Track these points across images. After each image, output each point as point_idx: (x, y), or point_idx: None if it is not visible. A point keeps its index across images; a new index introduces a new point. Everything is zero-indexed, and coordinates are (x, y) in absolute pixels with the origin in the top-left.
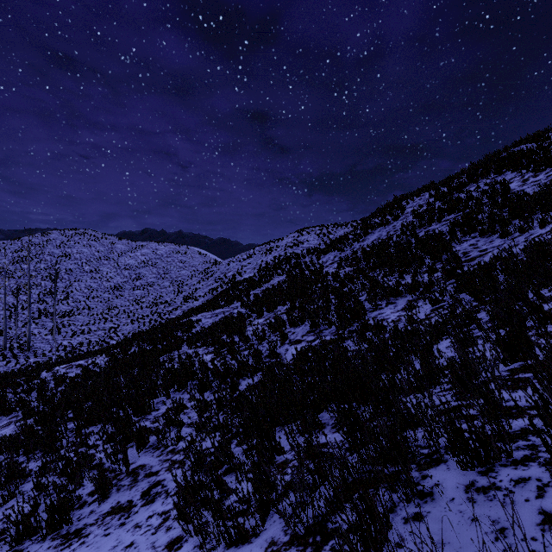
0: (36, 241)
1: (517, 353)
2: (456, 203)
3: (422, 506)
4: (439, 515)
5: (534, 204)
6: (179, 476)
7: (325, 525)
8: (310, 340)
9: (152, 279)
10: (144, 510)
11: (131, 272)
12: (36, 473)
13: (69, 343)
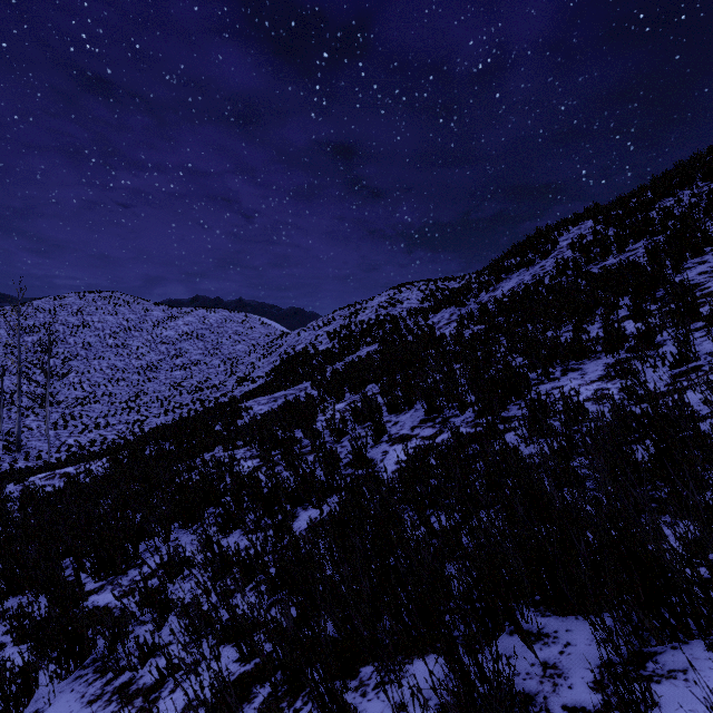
0: (46, 306)
1: None
2: (646, 224)
3: None
4: None
5: None
6: None
7: None
8: (426, 435)
9: (197, 355)
10: None
11: (170, 347)
12: None
13: (76, 442)
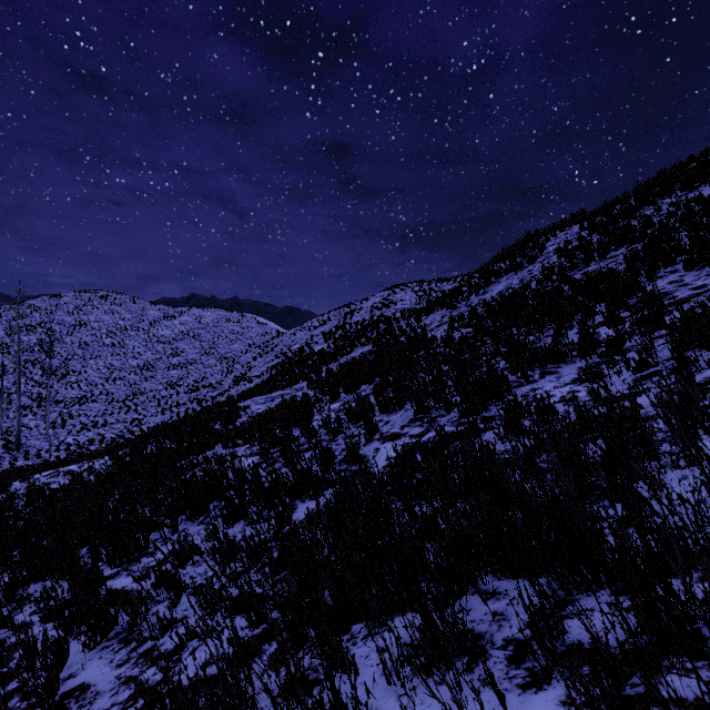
0: (43, 305)
1: None
2: (627, 232)
3: None
4: None
5: None
6: None
7: None
8: (415, 433)
9: (193, 355)
10: None
11: (166, 347)
12: None
13: (75, 440)
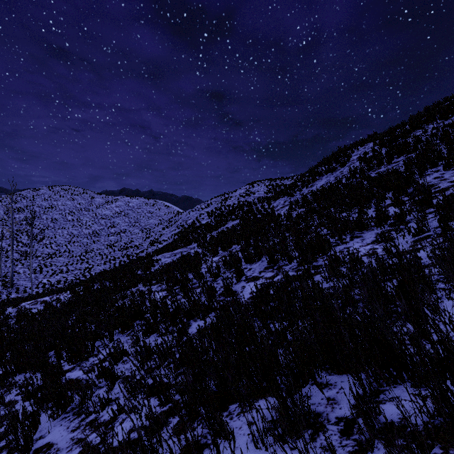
0: (28, 195)
1: None
2: (404, 146)
3: None
4: None
5: None
6: None
7: None
8: (268, 276)
9: (124, 226)
10: None
11: (107, 221)
12: None
13: (48, 281)
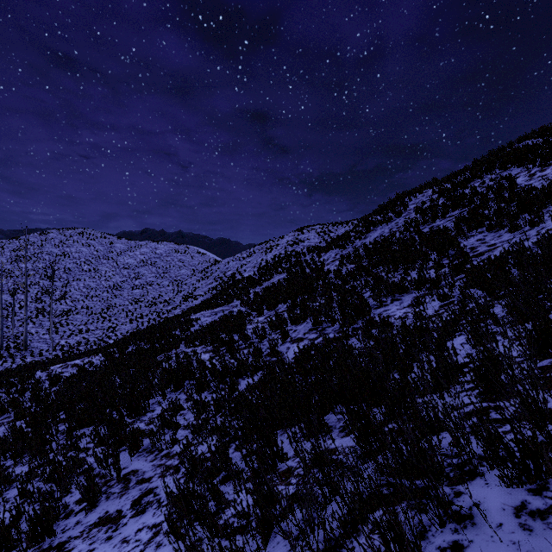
0: (35, 240)
1: (546, 349)
2: (461, 198)
3: (460, 533)
4: (485, 546)
5: (544, 198)
6: (173, 483)
7: (339, 551)
8: (312, 338)
9: (151, 278)
10: (133, 522)
11: (130, 272)
12: (22, 479)
13: (67, 343)
